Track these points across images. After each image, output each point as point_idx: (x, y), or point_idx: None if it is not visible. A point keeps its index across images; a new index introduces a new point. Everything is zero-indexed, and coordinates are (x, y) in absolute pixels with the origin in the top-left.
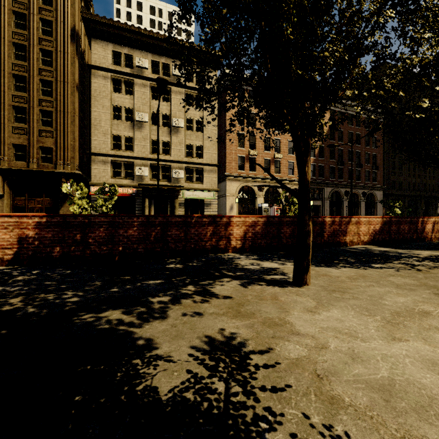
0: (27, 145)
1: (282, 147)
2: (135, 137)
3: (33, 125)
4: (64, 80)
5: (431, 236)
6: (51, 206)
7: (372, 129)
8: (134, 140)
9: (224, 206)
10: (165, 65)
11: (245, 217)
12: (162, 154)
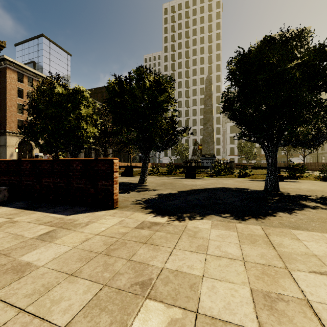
0: None
1: None
2: None
3: None
4: None
5: None
6: None
7: None
8: None
9: (4, 154)
10: None
11: None
12: None
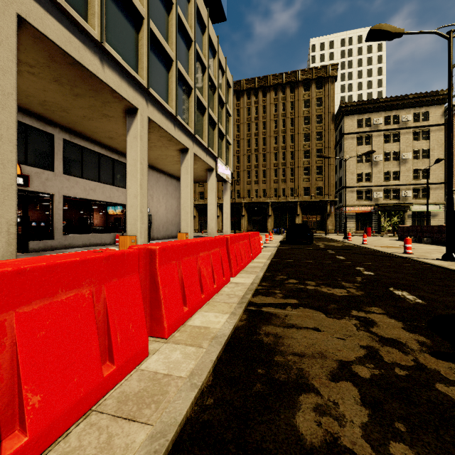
0: (309, 187)
1: None
2: (372, 172)
3: (313, 176)
4: (328, 146)
5: None
6: (320, 220)
7: None
8: (371, 174)
9: None
10: (395, 116)
11: None
12: (393, 181)
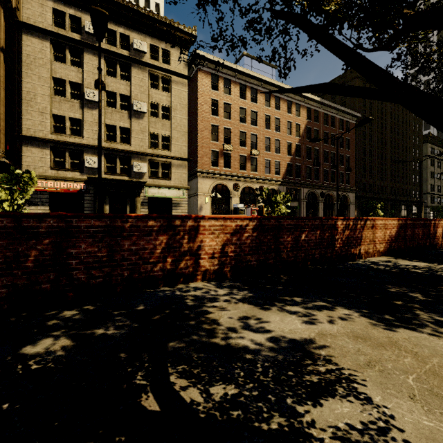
0: None
1: (259, 143)
2: (84, 120)
3: None
4: None
5: (441, 241)
6: None
7: (362, 121)
8: (82, 124)
9: (195, 207)
10: (124, 36)
11: (225, 218)
12: (120, 143)
